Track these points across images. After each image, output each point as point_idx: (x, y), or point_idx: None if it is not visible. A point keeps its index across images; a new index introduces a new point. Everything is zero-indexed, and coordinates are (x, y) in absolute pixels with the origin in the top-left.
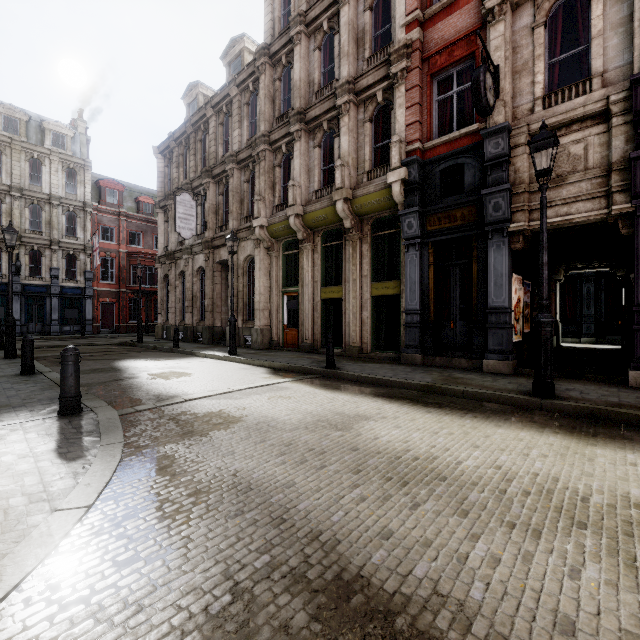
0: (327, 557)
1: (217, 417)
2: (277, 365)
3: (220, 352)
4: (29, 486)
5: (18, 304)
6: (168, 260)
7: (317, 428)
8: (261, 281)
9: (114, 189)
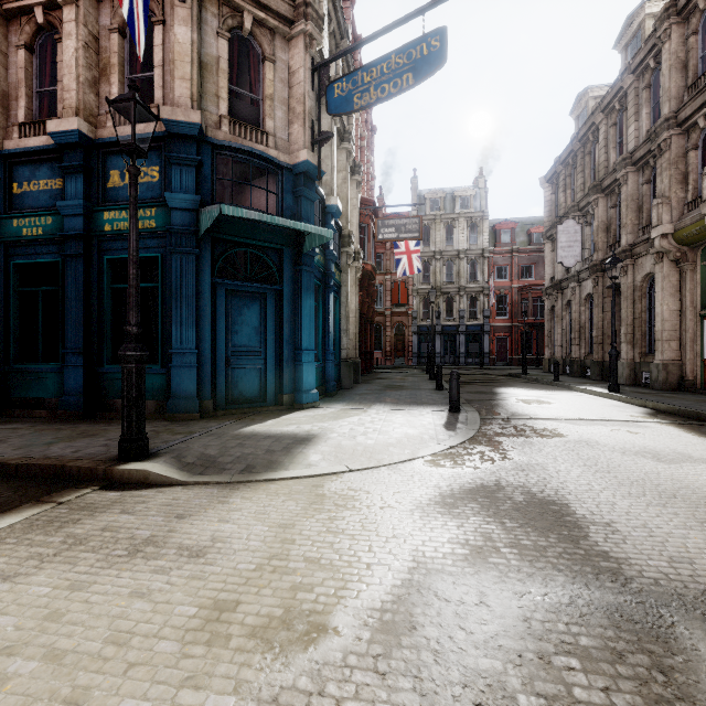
0: (554, 495)
1: (547, 431)
2: (662, 407)
3: (601, 388)
4: (430, 433)
5: (439, 341)
6: (553, 291)
7: (634, 455)
8: (664, 304)
9: (507, 229)
